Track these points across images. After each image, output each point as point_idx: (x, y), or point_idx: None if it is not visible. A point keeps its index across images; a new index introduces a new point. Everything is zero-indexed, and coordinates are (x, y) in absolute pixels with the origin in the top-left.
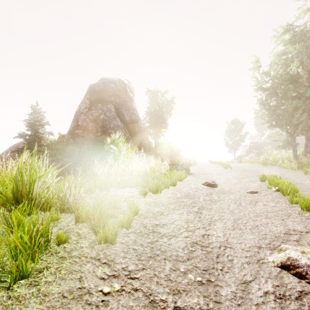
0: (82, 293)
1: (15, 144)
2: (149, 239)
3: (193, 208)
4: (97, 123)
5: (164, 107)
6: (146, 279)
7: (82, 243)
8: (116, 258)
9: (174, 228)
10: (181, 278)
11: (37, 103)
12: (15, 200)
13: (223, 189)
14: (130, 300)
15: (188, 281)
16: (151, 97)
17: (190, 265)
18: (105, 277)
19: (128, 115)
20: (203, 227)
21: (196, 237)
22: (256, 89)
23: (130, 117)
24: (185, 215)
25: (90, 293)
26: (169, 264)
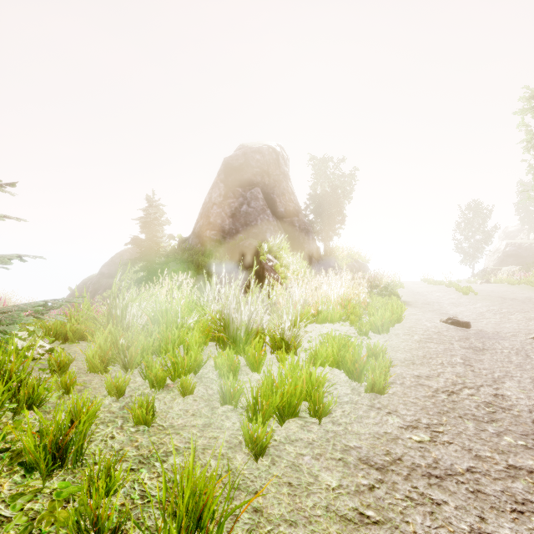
0: (392, 437)
1: (118, 253)
2: (421, 392)
3: (453, 358)
4: (237, 219)
5: (340, 186)
6: (453, 434)
7: (343, 390)
8: (399, 409)
9: (446, 383)
10: (496, 439)
11: (153, 192)
12: (227, 334)
13: (482, 331)
14: (450, 451)
15: (508, 443)
16: (317, 169)
17: (498, 427)
18: (403, 427)
19: (282, 204)
20: (487, 384)
21: (486, 396)
22: (530, 149)
23: (286, 207)
24: (448, 367)
25: (401, 439)
26: (469, 423)
